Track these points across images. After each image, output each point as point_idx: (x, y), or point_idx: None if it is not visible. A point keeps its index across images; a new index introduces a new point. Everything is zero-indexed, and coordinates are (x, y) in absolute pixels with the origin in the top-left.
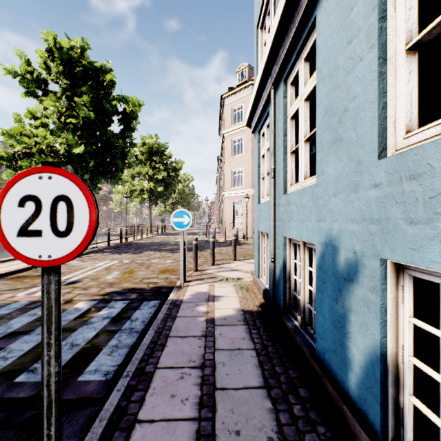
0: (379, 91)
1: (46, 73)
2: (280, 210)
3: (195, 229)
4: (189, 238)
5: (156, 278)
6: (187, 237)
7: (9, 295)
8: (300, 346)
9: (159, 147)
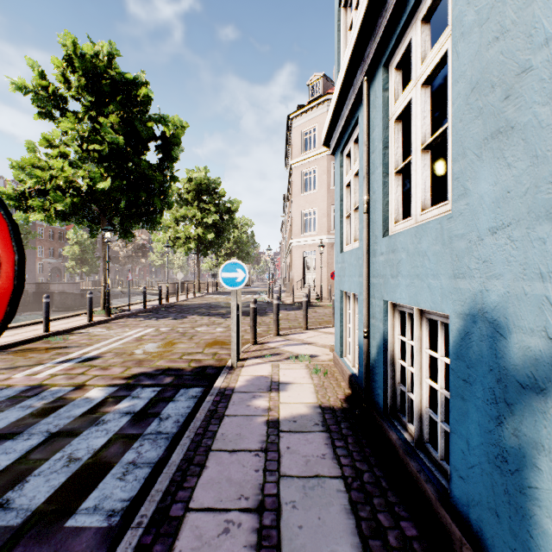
0: None
1: (64, 88)
2: (377, 260)
3: (255, 287)
4: (247, 299)
5: (200, 354)
6: (244, 297)
7: (3, 376)
8: (416, 479)
9: (209, 183)
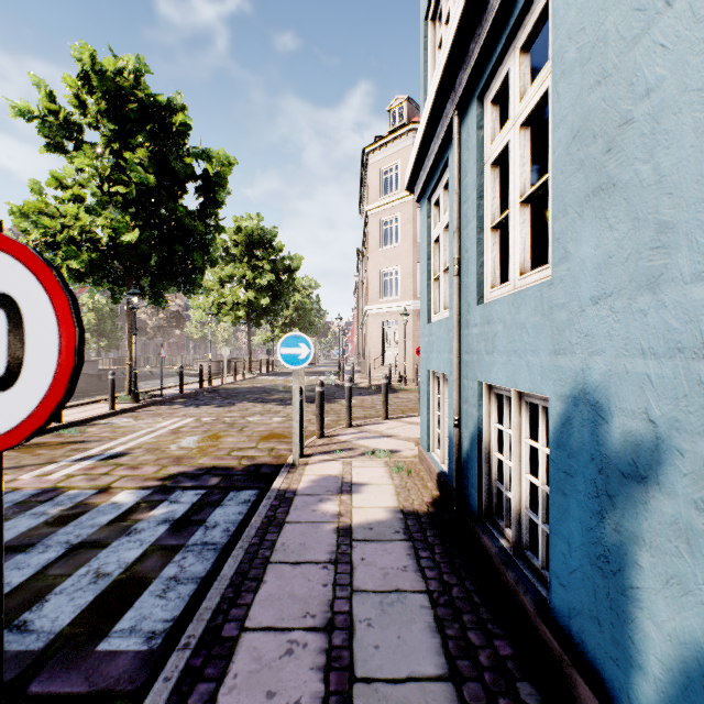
0: None
1: (80, 113)
2: (470, 333)
3: (321, 366)
4: (312, 381)
5: (253, 449)
6: (307, 379)
7: (7, 477)
8: (513, 591)
9: (263, 233)
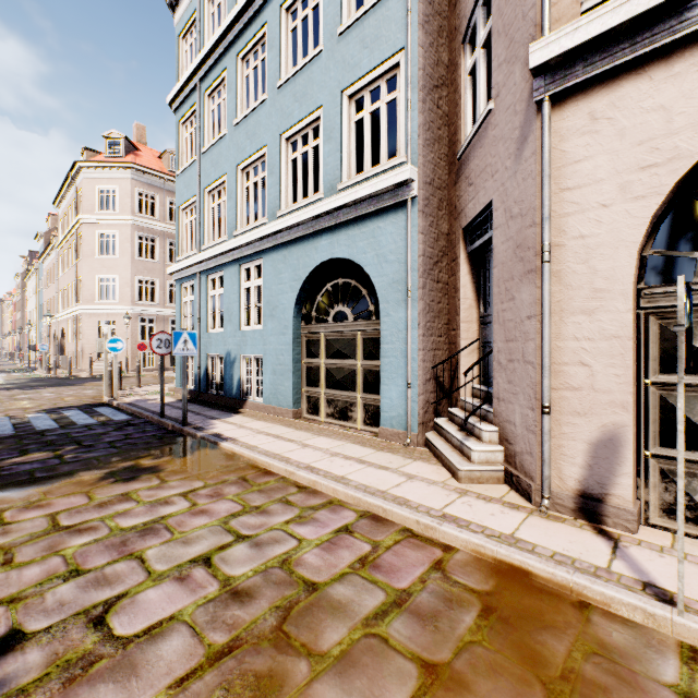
0: (240, 314)
1: None
2: (204, 340)
3: None
4: (12, 377)
5: (69, 402)
6: None
7: None
8: (217, 398)
9: None
